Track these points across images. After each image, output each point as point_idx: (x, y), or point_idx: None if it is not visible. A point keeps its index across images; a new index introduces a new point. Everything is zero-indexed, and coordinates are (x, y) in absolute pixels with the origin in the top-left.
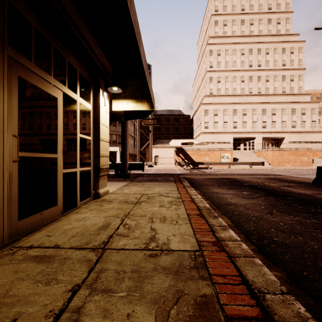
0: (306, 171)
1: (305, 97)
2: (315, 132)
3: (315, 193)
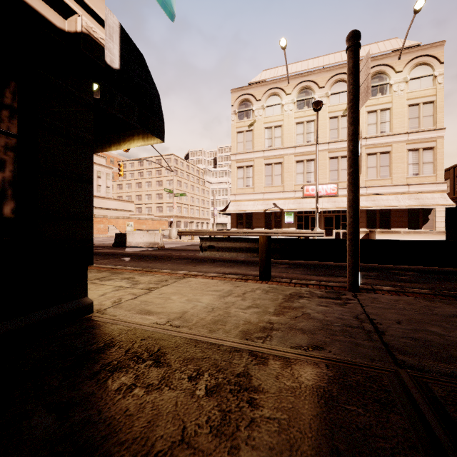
0: (104, 238)
1: (101, 159)
2: (110, 198)
3: (116, 251)
